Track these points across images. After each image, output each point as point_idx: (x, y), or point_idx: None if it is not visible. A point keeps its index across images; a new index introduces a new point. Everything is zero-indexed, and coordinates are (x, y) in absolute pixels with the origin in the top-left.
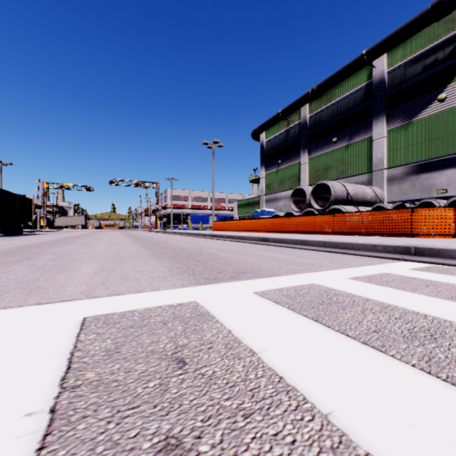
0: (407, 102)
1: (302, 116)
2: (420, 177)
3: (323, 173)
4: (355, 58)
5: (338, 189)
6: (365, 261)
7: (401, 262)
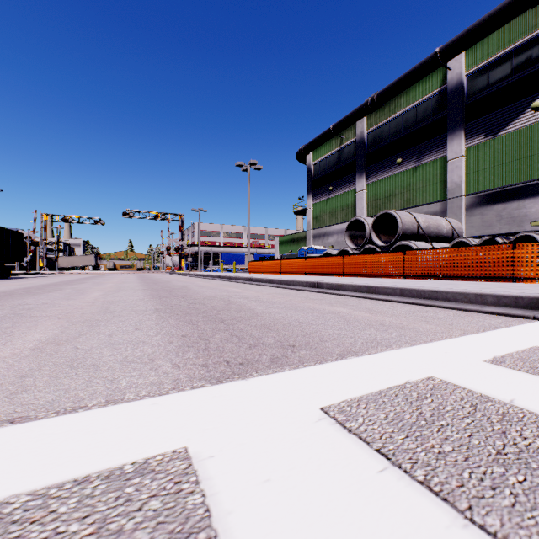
0: (491, 112)
1: (358, 132)
2: (509, 205)
3: (385, 202)
4: (426, 58)
5: (407, 220)
6: (478, 321)
7: (536, 323)
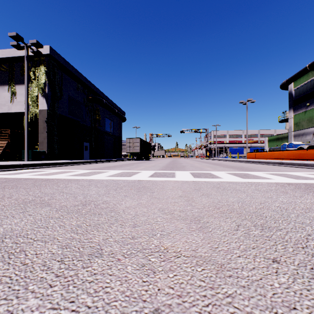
0: None
1: None
2: None
3: None
4: None
5: None
6: None
7: None
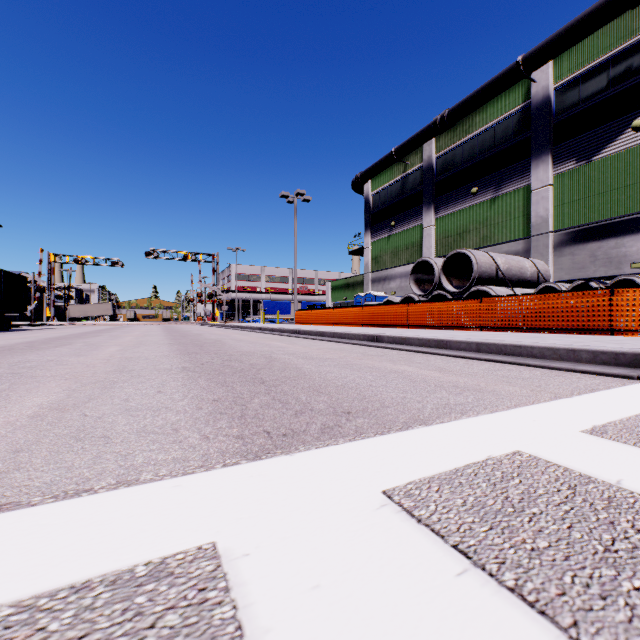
0: (584, 132)
1: (426, 157)
2: (605, 243)
3: (457, 240)
4: (507, 68)
5: (484, 261)
6: (571, 382)
7: None
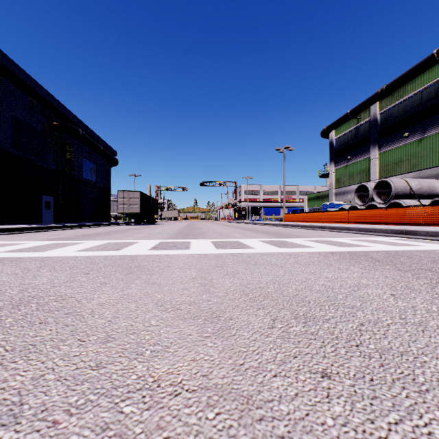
0: None
1: (372, 113)
2: None
3: (394, 167)
4: (426, 58)
5: (399, 185)
6: (369, 237)
7: (391, 237)
